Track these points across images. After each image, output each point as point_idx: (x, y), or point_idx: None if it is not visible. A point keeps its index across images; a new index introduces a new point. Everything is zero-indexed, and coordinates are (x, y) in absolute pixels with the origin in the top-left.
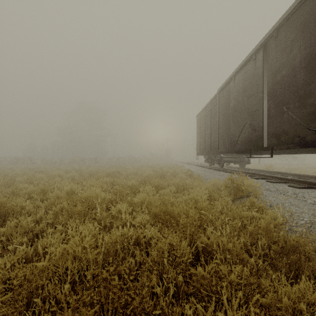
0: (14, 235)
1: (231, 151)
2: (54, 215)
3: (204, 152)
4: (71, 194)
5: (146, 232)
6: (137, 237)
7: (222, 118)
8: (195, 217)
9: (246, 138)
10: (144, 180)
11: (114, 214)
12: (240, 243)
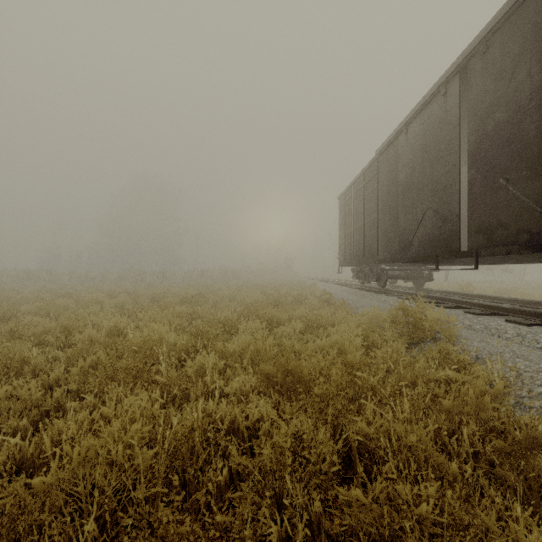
0: (3, 415)
1: (401, 258)
2: (81, 375)
3: (351, 261)
4: (116, 335)
5: (251, 409)
6: (233, 418)
7: (385, 201)
8: (344, 383)
9: (428, 235)
10: (247, 310)
11: (191, 374)
12: (428, 432)
